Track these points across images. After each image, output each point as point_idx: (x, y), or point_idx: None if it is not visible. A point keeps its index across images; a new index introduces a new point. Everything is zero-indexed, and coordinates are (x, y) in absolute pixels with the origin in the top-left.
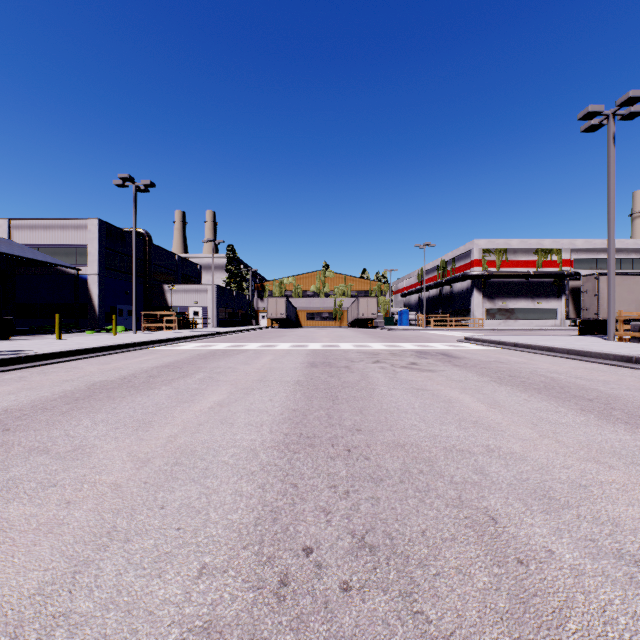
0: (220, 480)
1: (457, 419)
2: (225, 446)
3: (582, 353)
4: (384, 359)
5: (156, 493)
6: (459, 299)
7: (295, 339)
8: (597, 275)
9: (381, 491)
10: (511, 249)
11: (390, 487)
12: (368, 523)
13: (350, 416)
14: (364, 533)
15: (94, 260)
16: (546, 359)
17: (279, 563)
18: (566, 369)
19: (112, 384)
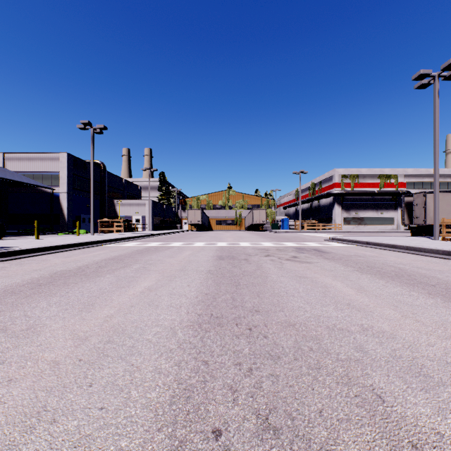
0: (143, 357)
1: (334, 301)
2: (150, 325)
3: (418, 249)
4: (273, 253)
5: (87, 370)
6: (324, 210)
7: (208, 239)
8: (425, 193)
9: (279, 368)
10: (361, 175)
11: (286, 364)
12: (270, 402)
13: (250, 299)
14: (267, 413)
15: (64, 182)
16: (392, 253)
17: (190, 448)
18: (408, 261)
19: (69, 273)
